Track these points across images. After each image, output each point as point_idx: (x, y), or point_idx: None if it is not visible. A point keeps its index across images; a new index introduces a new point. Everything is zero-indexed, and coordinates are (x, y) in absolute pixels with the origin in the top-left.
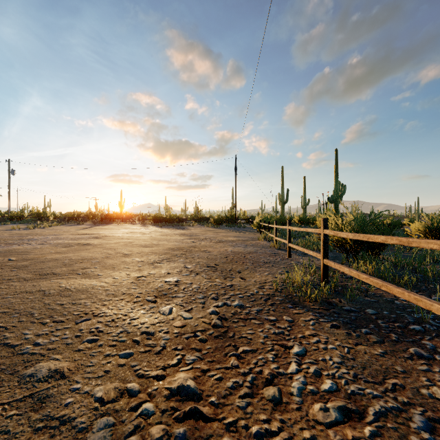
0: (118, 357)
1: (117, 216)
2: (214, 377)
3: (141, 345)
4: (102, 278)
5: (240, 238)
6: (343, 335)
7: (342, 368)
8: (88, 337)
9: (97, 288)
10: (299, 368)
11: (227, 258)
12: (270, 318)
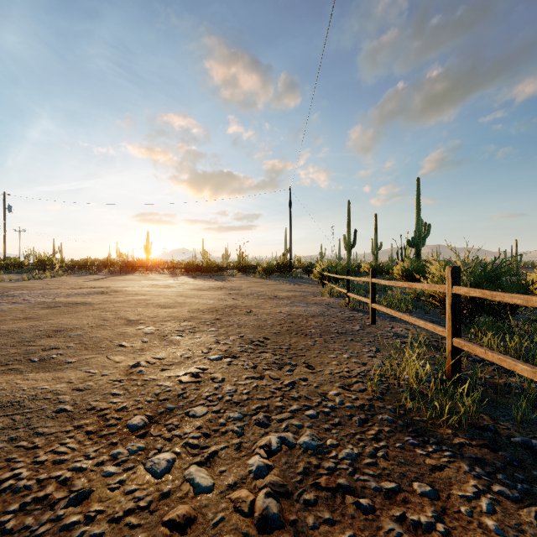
0: None
1: (142, 264)
2: None
3: None
4: (68, 370)
5: (297, 292)
6: None
7: None
8: None
9: (43, 397)
10: None
11: (282, 325)
12: (385, 487)
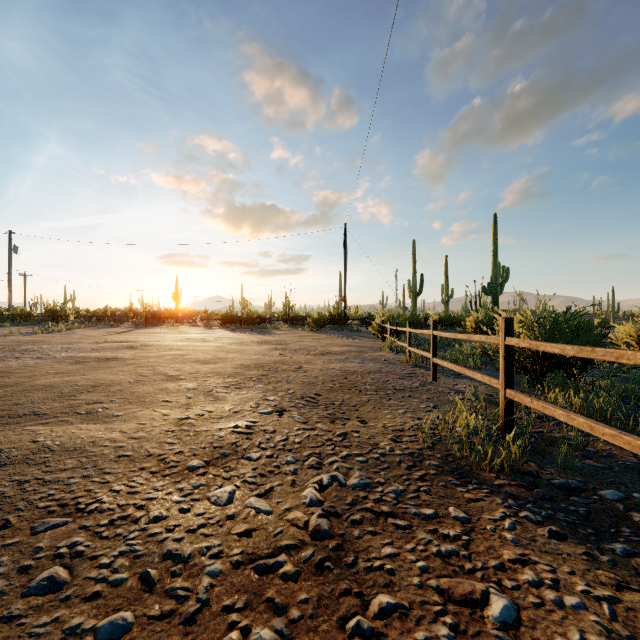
0: (93, 639)
1: (171, 315)
2: None
3: (156, 593)
4: (118, 422)
5: (352, 347)
6: (581, 558)
7: None
8: (44, 574)
9: (102, 444)
10: None
11: (335, 381)
12: (424, 512)
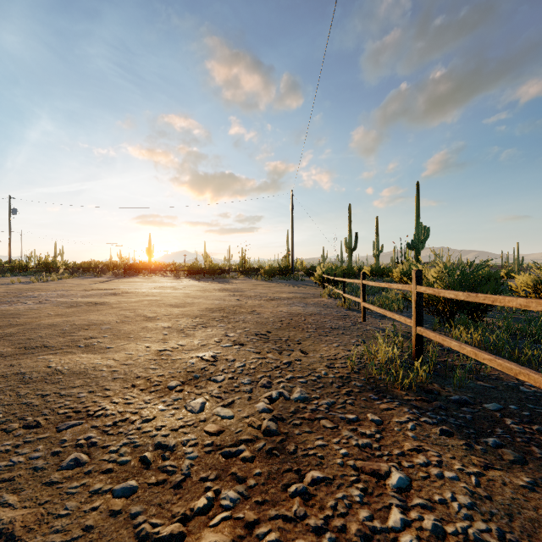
0: (111, 496)
1: (145, 267)
2: (267, 540)
3: (152, 470)
4: (110, 353)
5: (297, 294)
6: (461, 448)
7: (476, 518)
8: (70, 457)
9: (100, 369)
10: (405, 517)
11: (283, 322)
12: (348, 418)
